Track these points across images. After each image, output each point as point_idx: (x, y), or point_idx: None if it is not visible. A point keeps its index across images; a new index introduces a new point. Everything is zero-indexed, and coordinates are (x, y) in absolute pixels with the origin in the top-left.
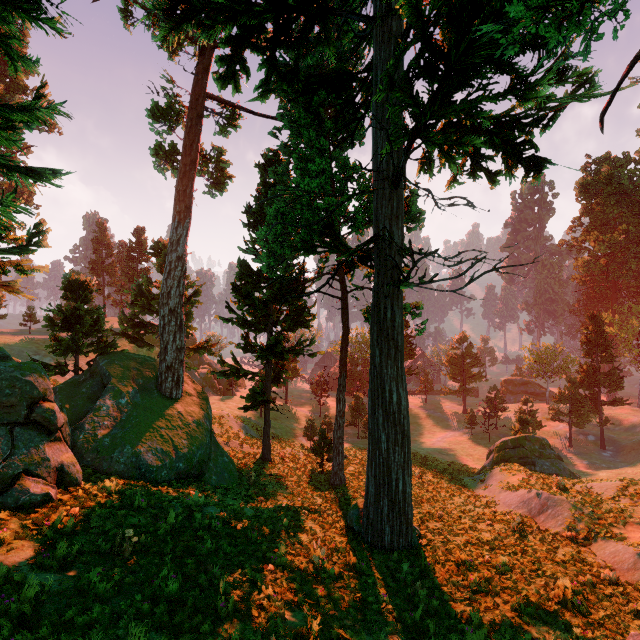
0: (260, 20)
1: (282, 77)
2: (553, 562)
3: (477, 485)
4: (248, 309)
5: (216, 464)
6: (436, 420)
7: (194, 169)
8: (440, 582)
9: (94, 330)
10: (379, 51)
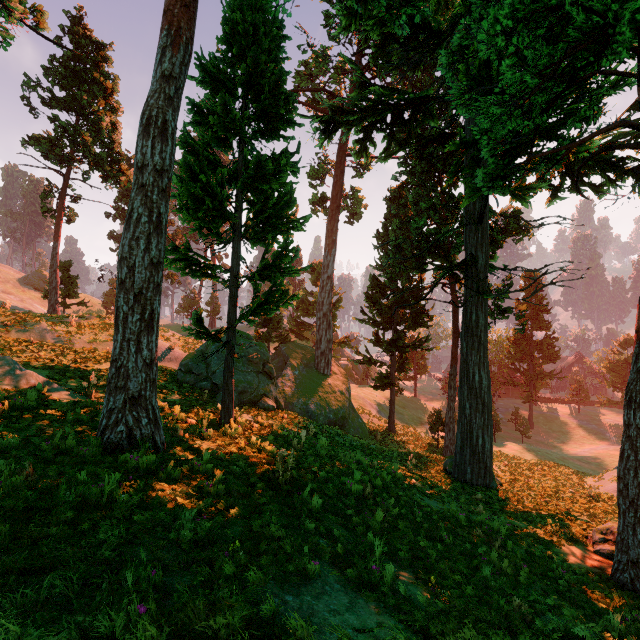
0: (382, 115)
1: (399, 143)
2: (604, 511)
3: (592, 479)
4: (377, 312)
5: (353, 422)
6: (588, 432)
7: (338, 212)
8: (498, 501)
9: (277, 327)
10: (468, 122)
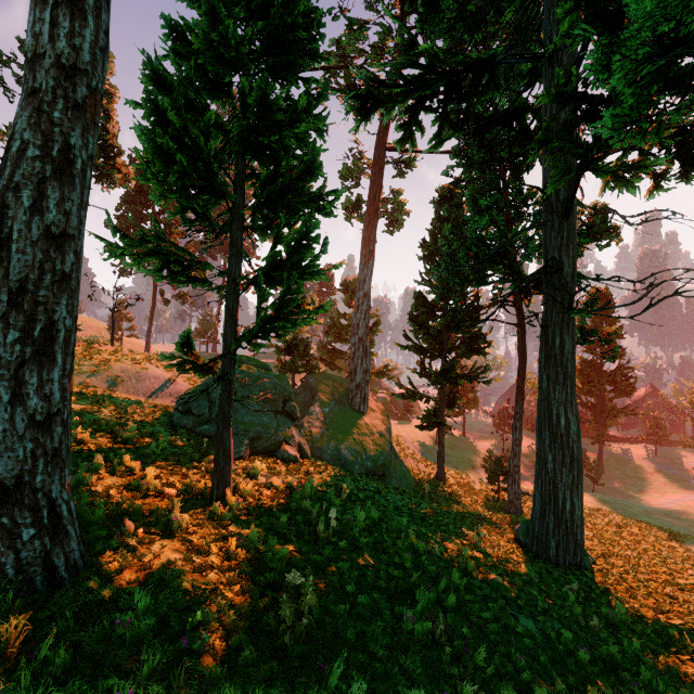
0: (433, 88)
1: (453, 126)
2: None
3: None
4: (423, 337)
5: (395, 470)
6: (669, 478)
7: (376, 217)
8: (601, 593)
9: (304, 355)
10: (548, 88)
